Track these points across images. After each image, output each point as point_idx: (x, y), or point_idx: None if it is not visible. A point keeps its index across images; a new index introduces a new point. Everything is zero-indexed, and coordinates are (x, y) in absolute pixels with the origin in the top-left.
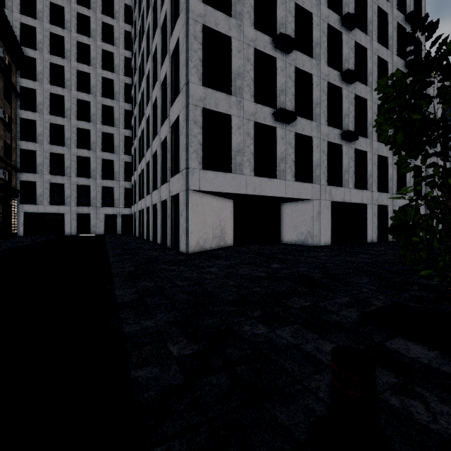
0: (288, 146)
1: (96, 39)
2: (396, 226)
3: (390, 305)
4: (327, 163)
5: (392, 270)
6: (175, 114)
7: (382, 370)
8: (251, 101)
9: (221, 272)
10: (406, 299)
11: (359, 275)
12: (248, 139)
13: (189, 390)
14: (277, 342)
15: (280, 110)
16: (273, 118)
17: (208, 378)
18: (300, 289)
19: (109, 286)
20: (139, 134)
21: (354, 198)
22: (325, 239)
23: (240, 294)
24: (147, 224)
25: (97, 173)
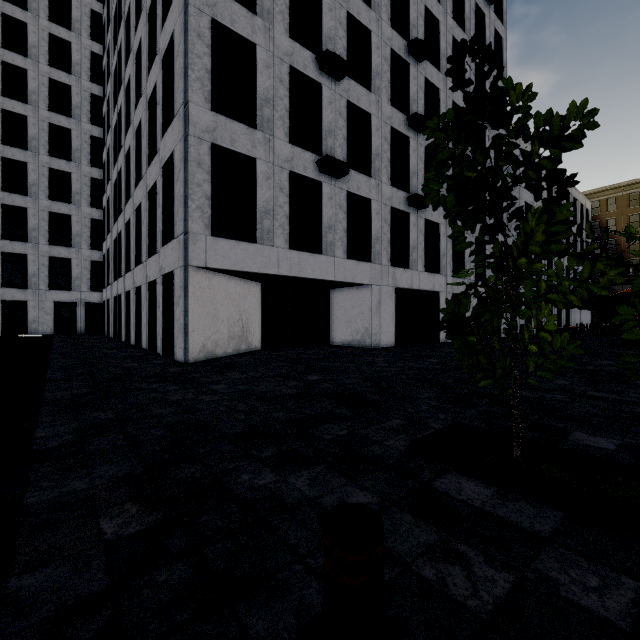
0: (338, 210)
1: (39, 16)
2: (448, 322)
3: (448, 427)
4: (390, 236)
5: (462, 379)
6: (169, 149)
7: (422, 524)
8: (286, 141)
9: (231, 390)
10: (472, 418)
11: (421, 387)
12: (281, 195)
13: (110, 602)
14: (286, 496)
15: (326, 158)
16: (318, 169)
17: (153, 574)
18: (339, 411)
19: (28, 423)
20: (114, 177)
21: (424, 284)
22: (387, 339)
23: (250, 424)
24: (127, 318)
25: (41, 234)
